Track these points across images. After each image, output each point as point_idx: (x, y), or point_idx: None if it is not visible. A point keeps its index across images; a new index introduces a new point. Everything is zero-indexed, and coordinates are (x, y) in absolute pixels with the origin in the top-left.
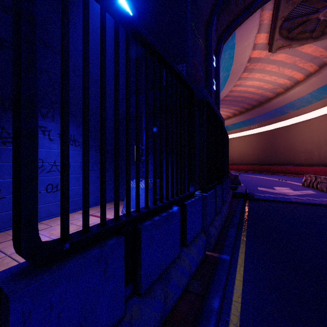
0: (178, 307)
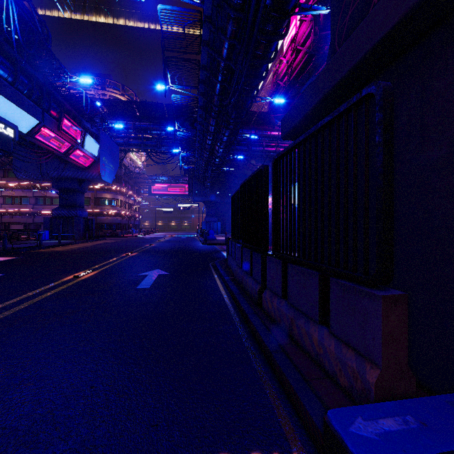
0: (230, 270)
